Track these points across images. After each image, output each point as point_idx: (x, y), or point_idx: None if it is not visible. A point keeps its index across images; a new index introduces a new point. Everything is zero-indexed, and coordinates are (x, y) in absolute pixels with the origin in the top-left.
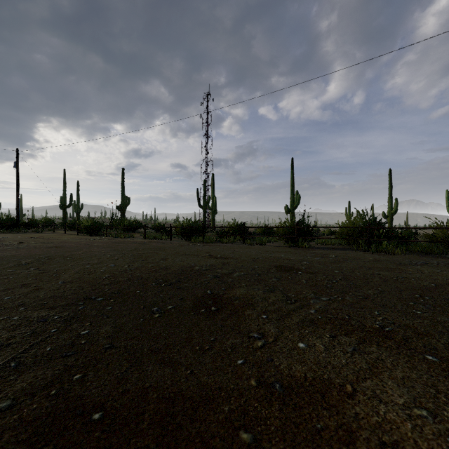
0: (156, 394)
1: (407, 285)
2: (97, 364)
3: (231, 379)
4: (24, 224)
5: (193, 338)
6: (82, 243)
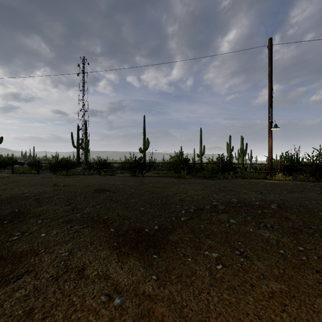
0: None
1: (160, 195)
2: None
3: None
4: None
5: None
6: None
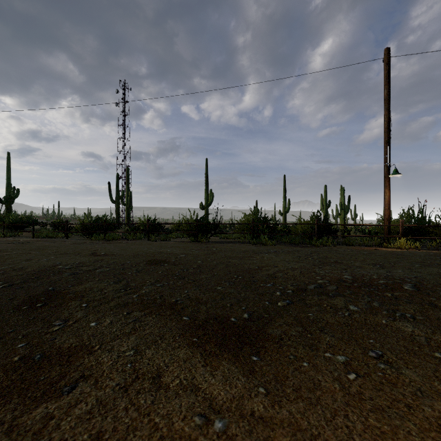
0: None
1: (239, 269)
2: None
3: None
4: None
5: None
6: None
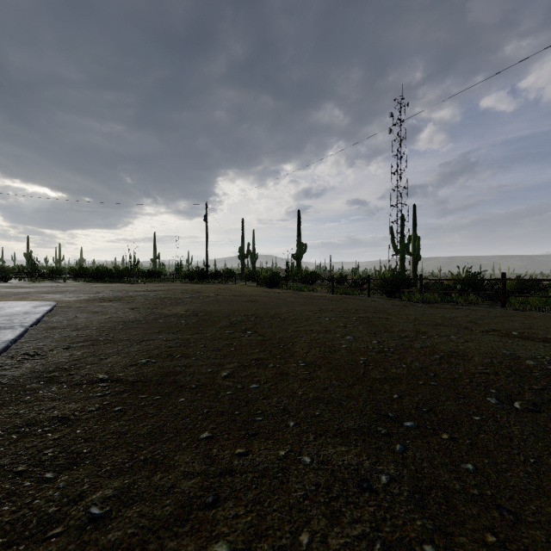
0: None
1: None
2: None
3: None
4: (211, 275)
5: None
6: (272, 297)
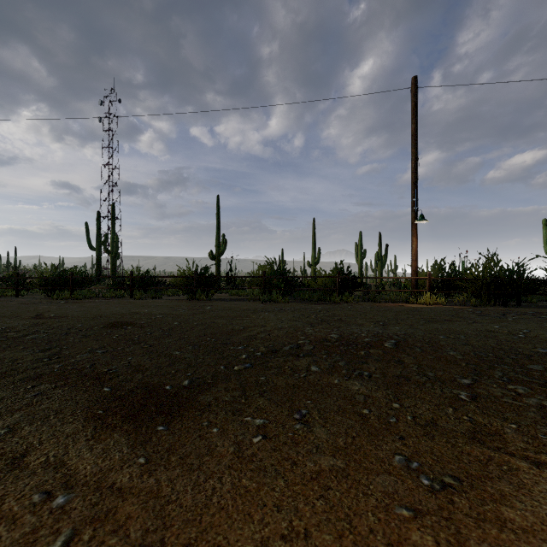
0: None
1: (219, 330)
2: None
3: None
4: None
5: None
6: None
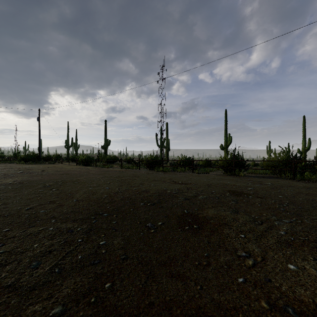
0: (179, 310)
1: None
2: (119, 273)
3: (241, 299)
4: (43, 158)
5: (189, 253)
6: (81, 171)
